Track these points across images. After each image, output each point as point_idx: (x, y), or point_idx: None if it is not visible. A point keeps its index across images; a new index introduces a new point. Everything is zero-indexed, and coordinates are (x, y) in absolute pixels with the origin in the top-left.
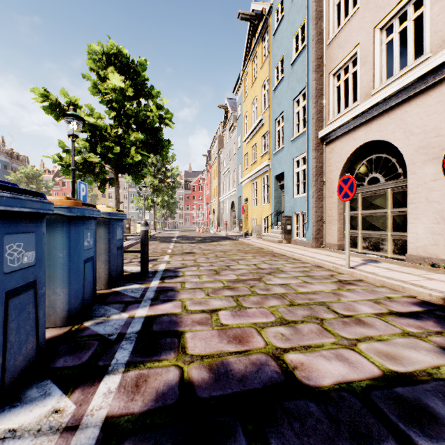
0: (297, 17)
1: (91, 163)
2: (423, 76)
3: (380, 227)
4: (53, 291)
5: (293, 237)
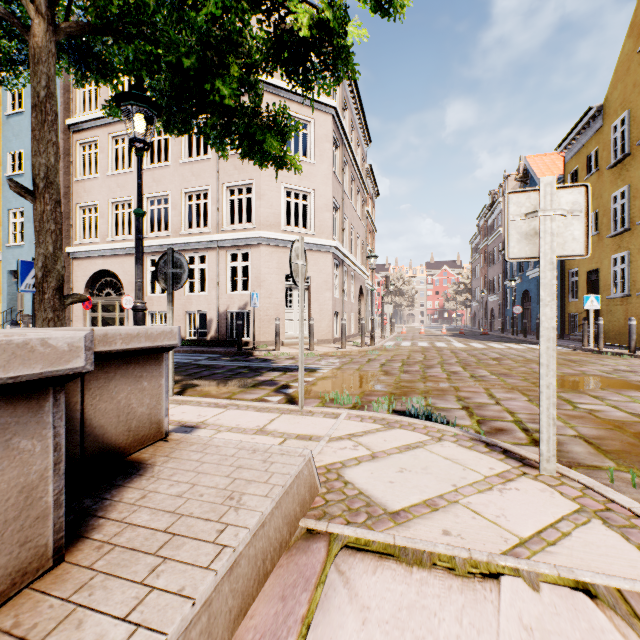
0: None
1: None
2: (131, 248)
3: (113, 324)
4: None
5: None
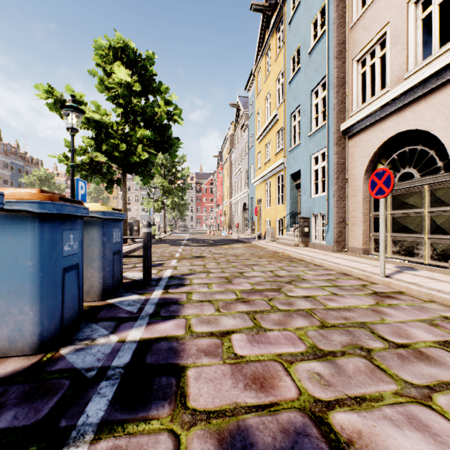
0: (316, 0)
1: (98, 163)
2: None
3: (415, 229)
4: (20, 310)
5: (310, 240)
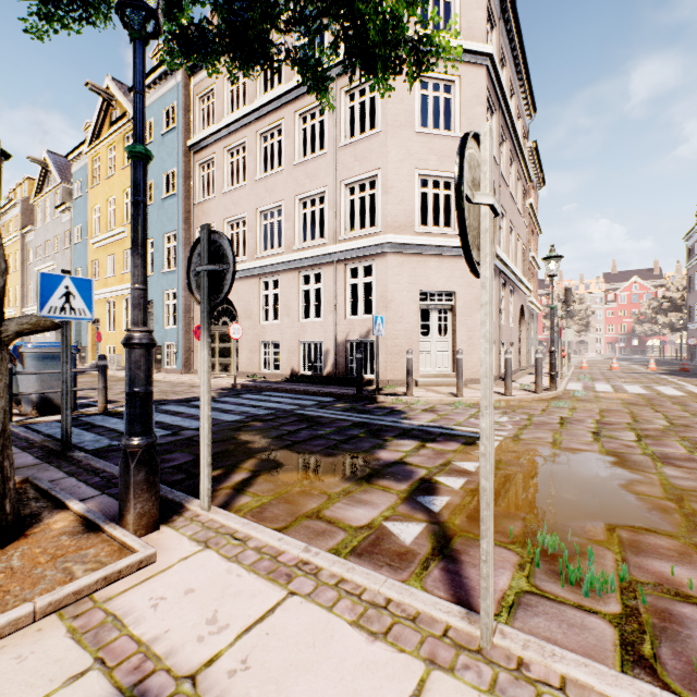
0: (169, 160)
1: None
2: (244, 270)
3: (228, 356)
4: None
5: (164, 366)
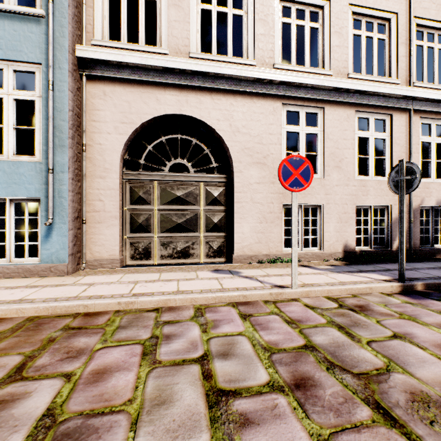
0: None
1: None
2: (255, 80)
3: (191, 228)
4: None
5: None
